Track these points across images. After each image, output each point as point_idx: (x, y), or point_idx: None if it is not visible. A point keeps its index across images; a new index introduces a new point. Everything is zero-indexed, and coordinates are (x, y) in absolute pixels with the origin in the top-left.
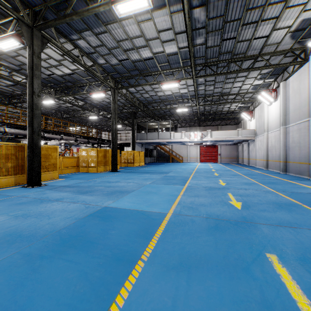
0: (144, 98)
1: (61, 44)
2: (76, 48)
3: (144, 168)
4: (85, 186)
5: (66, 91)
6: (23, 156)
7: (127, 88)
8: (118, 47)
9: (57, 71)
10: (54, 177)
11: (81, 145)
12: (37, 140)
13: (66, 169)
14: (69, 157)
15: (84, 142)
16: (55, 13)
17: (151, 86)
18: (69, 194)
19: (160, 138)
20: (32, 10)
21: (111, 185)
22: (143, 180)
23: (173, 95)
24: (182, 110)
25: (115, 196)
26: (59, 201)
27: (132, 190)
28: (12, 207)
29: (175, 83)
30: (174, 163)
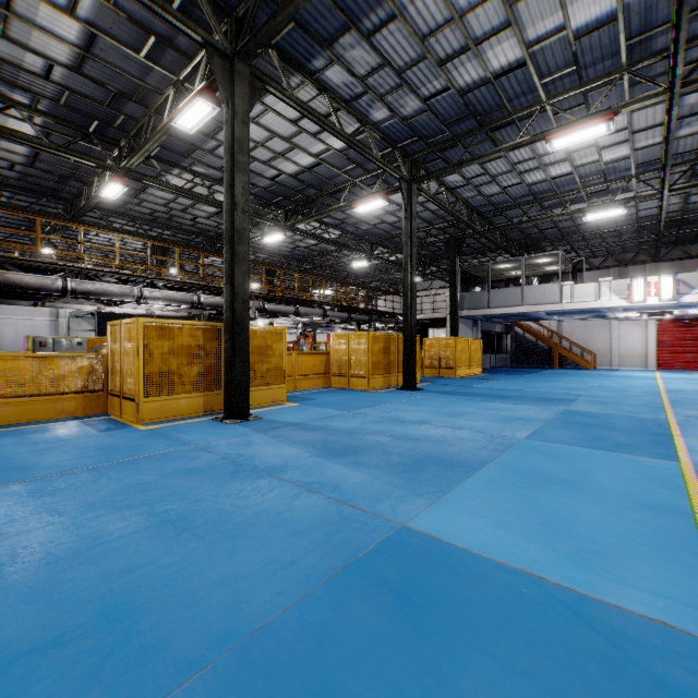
0: (485, 198)
1: (291, 89)
2: (322, 94)
3: (486, 384)
4: (342, 431)
5: (306, 210)
6: (219, 350)
7: (441, 173)
8: (423, 59)
9: (286, 166)
10: (277, 398)
11: (335, 326)
12: (241, 314)
13: (304, 379)
14: (309, 352)
15: (341, 318)
16: (274, 2)
17: (508, 159)
18: (301, 452)
19: (527, 302)
20: (232, 19)
21: (409, 434)
22: (497, 421)
23: (576, 172)
24: (606, 215)
25: (429, 478)
26: (274, 476)
27: (478, 461)
28: (169, 482)
29: (597, 125)
30: (569, 371)
